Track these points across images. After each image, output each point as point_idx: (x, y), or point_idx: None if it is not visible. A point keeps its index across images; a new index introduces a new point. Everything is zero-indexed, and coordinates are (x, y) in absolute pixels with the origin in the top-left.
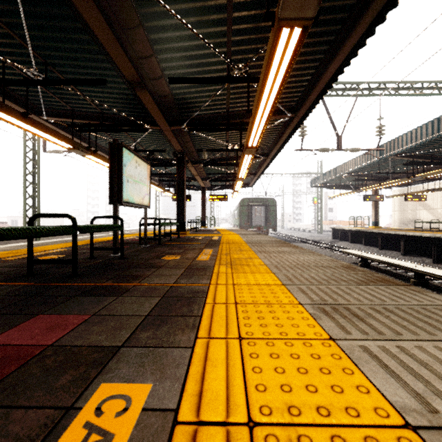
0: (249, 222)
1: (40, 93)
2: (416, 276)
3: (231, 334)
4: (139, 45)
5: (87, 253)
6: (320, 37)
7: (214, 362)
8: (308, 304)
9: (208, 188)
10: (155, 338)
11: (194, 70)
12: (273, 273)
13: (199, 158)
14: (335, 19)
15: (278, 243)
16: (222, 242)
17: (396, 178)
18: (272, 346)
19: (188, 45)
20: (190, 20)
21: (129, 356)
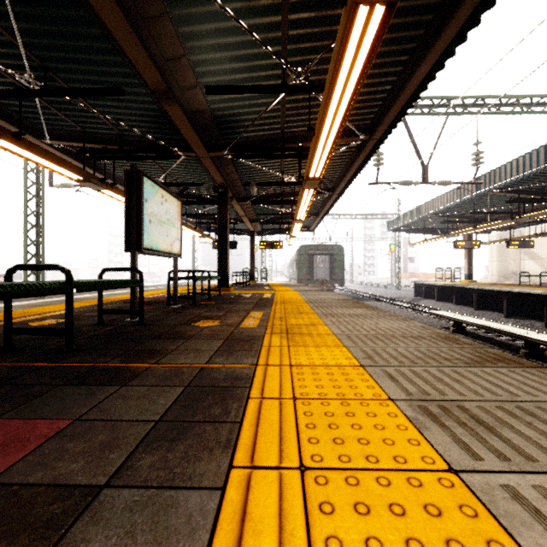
0: (310, 275)
1: (39, 108)
2: (527, 346)
3: (288, 459)
4: (165, 41)
5: (96, 317)
6: (405, 31)
7: (258, 525)
8: (402, 401)
9: (259, 232)
10: (163, 468)
11: (239, 76)
12: (346, 346)
13: (247, 194)
14: (425, 6)
15: (348, 303)
16: (275, 302)
17: (495, 220)
18: (356, 485)
19: (231, 41)
20: (233, 6)
21: (113, 507)
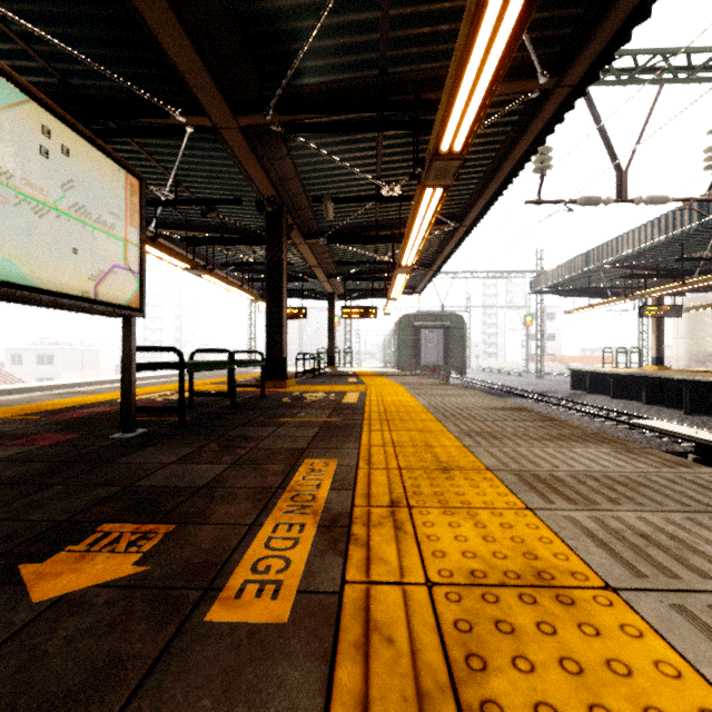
0: (415, 359)
1: None
2: None
3: None
4: None
5: None
6: None
7: None
8: None
9: (341, 295)
10: None
11: None
12: None
13: (320, 227)
14: None
15: (531, 420)
16: (367, 416)
17: (706, 272)
18: None
19: None
20: None
21: None
